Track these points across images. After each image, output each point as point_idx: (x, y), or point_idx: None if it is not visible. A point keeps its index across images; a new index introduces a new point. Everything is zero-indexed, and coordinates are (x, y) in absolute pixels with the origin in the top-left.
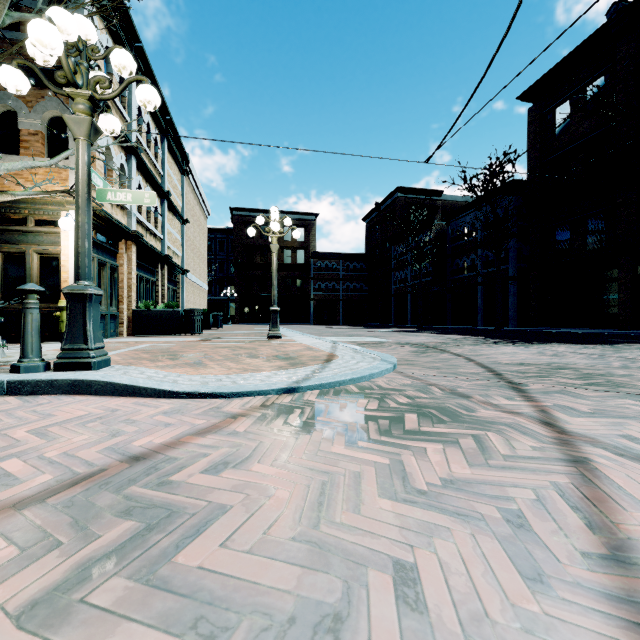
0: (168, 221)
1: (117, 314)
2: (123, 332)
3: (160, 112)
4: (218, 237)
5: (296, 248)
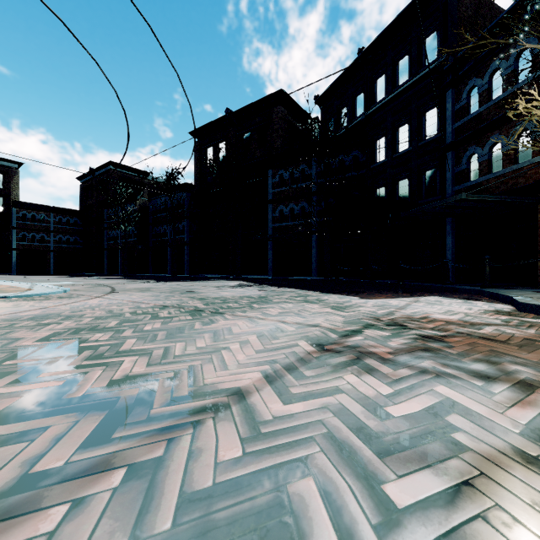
0: None
1: None
2: None
3: None
4: None
5: None
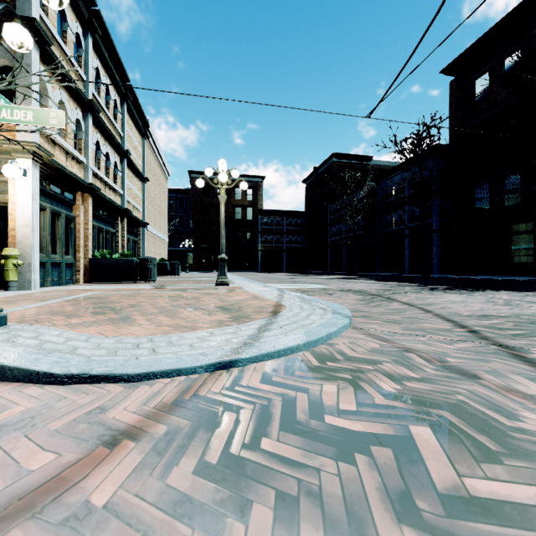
0: (128, 178)
1: (73, 262)
2: (79, 279)
3: (120, 78)
4: (178, 196)
5: (246, 206)
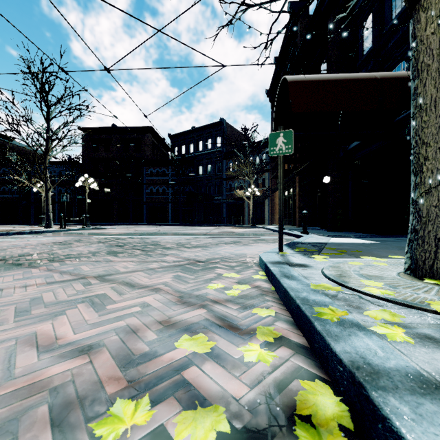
0: None
1: None
2: None
3: None
4: None
5: None
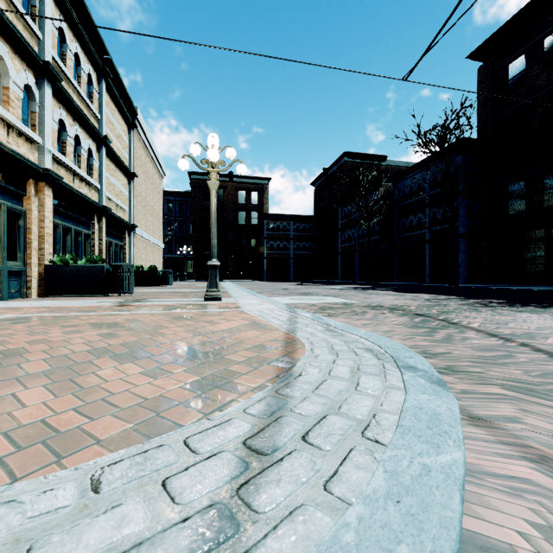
0: (109, 171)
1: (22, 270)
2: (31, 292)
3: (96, 49)
4: (178, 200)
5: (250, 210)
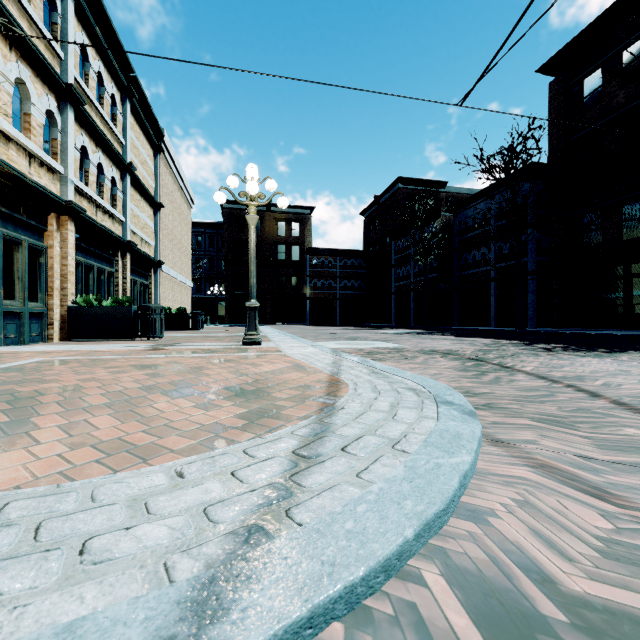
0: (134, 201)
1: (43, 312)
2: (53, 336)
3: (120, 66)
4: (207, 232)
5: (290, 244)
